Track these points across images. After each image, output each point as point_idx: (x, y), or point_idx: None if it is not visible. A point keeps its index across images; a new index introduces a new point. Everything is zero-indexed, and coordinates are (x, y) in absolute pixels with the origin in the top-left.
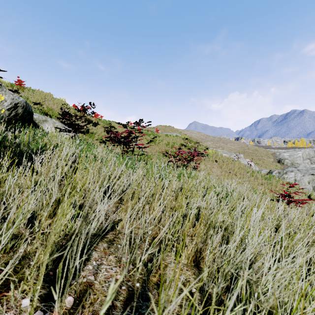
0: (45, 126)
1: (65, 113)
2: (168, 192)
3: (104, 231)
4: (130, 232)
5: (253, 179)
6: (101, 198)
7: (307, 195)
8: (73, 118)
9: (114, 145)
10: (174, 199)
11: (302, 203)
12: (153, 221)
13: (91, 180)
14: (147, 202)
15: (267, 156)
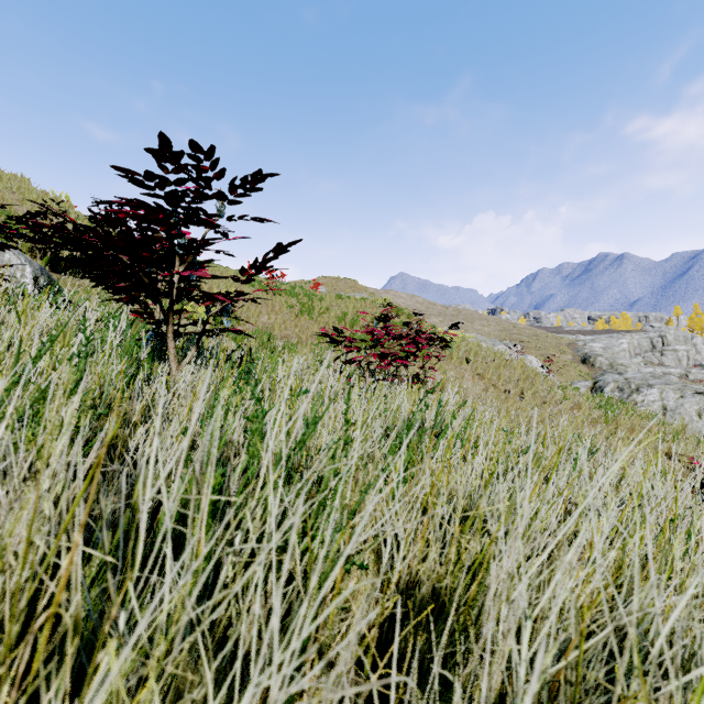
0: None
1: None
2: None
3: None
4: None
5: (569, 408)
6: None
7: None
8: None
9: (127, 300)
10: None
11: None
12: None
13: None
14: None
15: (559, 350)
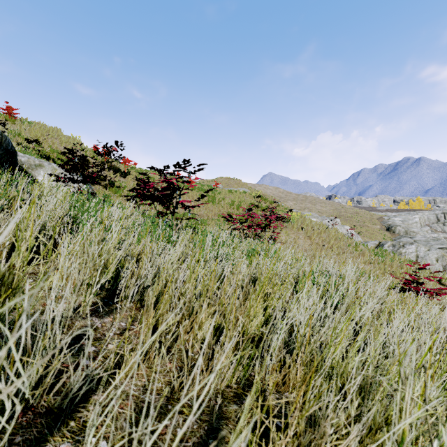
0: (39, 174)
1: (66, 152)
2: (230, 289)
3: (76, 395)
4: (143, 389)
5: (358, 255)
6: (102, 301)
7: (437, 279)
8: (90, 164)
9: (146, 204)
10: (242, 300)
11: (440, 293)
12: (201, 348)
13: (65, 270)
14: (187, 311)
15: (372, 222)
